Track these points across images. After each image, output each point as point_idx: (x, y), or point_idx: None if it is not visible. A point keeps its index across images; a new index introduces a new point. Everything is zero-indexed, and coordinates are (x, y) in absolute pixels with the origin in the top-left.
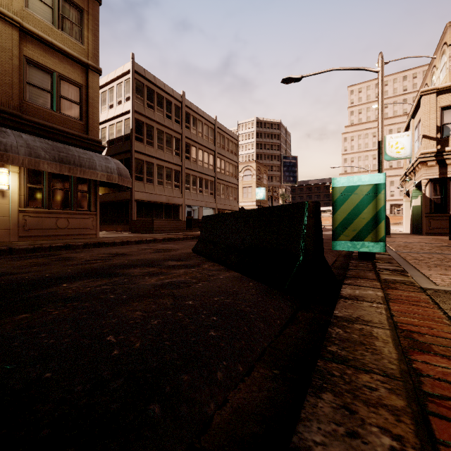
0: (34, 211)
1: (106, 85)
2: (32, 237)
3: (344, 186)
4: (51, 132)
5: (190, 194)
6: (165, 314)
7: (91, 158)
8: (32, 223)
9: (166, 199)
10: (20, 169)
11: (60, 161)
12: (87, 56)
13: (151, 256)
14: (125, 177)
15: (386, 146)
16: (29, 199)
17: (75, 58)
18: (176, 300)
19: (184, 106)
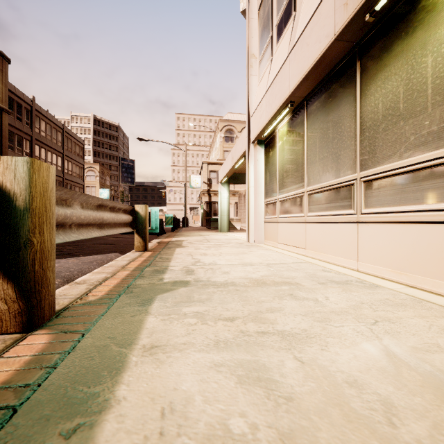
0: None
1: None
2: None
3: (167, 216)
4: None
5: None
6: None
7: None
8: None
9: None
10: None
11: None
12: (2, 101)
13: None
14: None
15: (191, 181)
16: None
17: None
18: None
19: (35, 110)
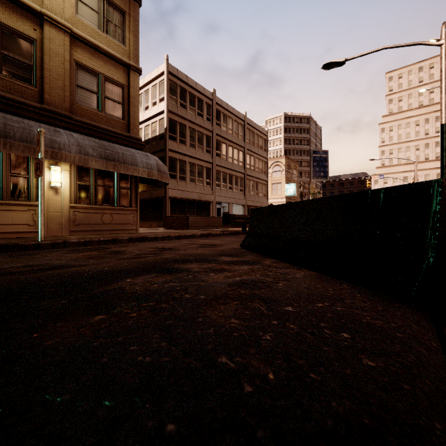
0: (83, 206)
1: (141, 88)
2: (80, 232)
3: None
4: (97, 132)
5: (220, 191)
6: (272, 325)
7: (133, 155)
8: (80, 219)
9: (198, 196)
10: (71, 167)
11: (106, 158)
12: (129, 56)
13: (200, 251)
14: (164, 174)
15: None
16: (78, 196)
17: (118, 59)
18: (269, 304)
19: (215, 103)
